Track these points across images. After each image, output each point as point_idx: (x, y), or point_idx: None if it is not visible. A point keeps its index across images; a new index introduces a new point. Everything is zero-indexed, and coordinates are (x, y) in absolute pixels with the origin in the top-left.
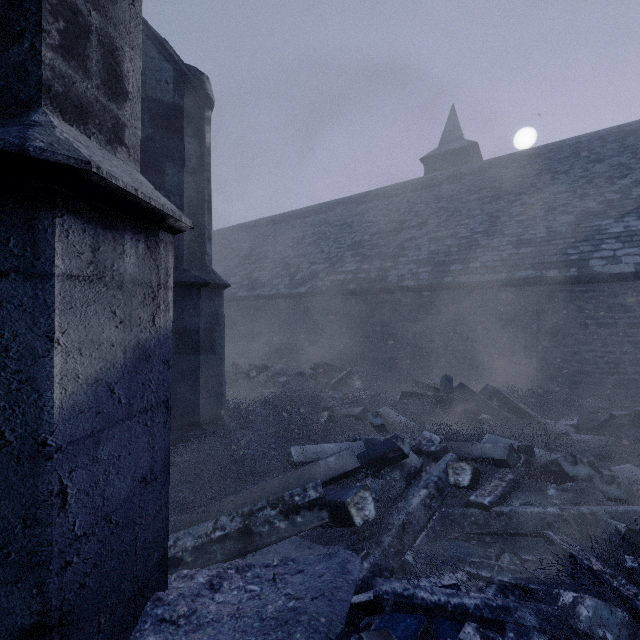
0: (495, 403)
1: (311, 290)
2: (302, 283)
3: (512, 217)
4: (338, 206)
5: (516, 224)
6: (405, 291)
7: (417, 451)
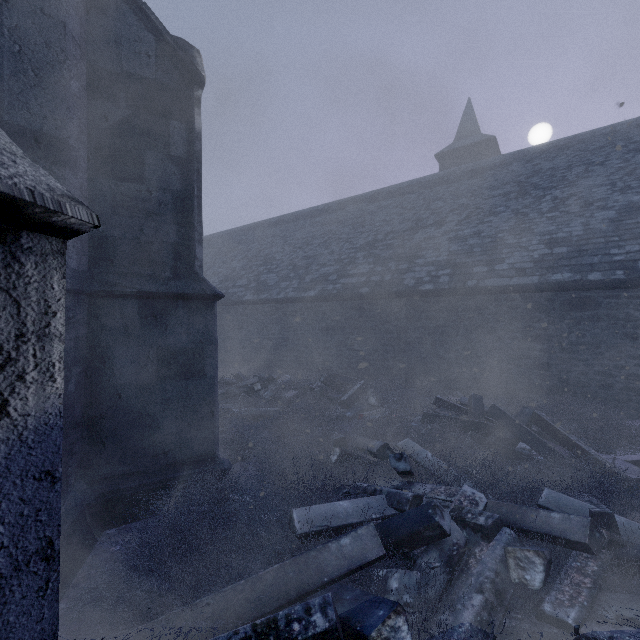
0: (534, 429)
1: (321, 294)
2: (311, 286)
3: (542, 213)
4: (349, 205)
5: (547, 221)
6: (423, 295)
7: (459, 520)
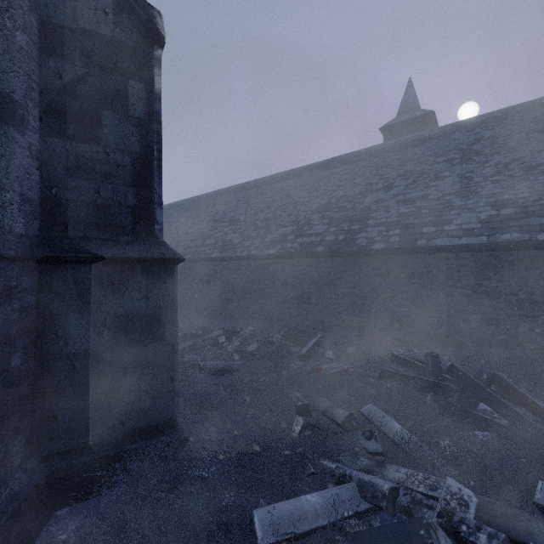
0: (492, 388)
1: (280, 252)
2: (271, 245)
3: (486, 177)
4: (305, 172)
5: (492, 184)
6: (375, 254)
7: (450, 532)
